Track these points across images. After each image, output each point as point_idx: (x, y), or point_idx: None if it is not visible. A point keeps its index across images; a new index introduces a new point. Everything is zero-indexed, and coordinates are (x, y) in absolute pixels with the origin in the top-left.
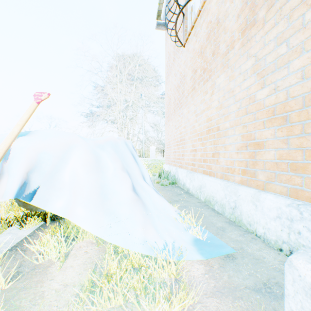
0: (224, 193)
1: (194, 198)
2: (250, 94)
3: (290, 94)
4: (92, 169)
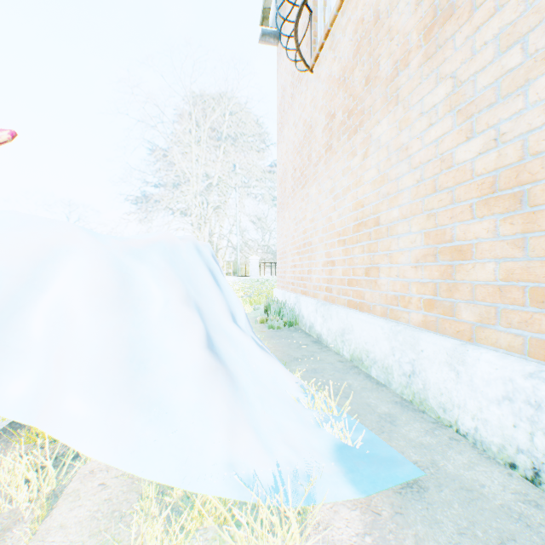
0: (391, 345)
1: (330, 354)
2: (443, 152)
3: (531, 147)
4: (108, 303)
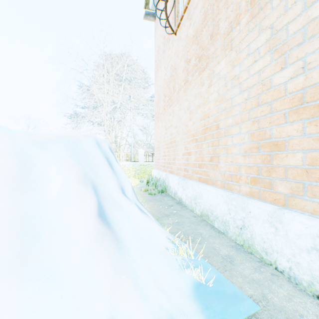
0: (228, 207)
1: (188, 211)
2: (264, 79)
3: None
4: (5, 186)
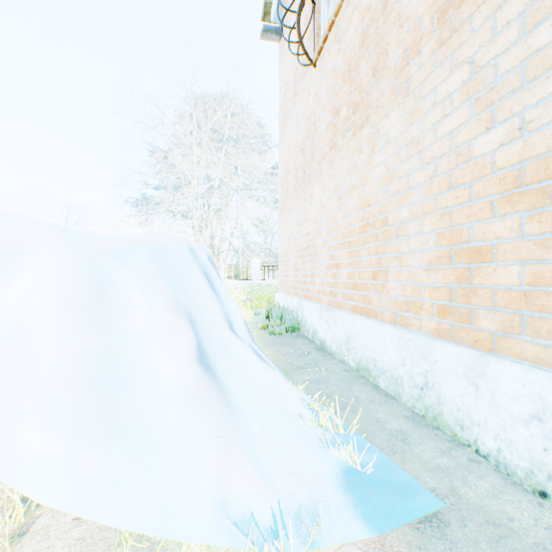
0: (401, 354)
1: (335, 362)
2: (459, 145)
3: None
4: (77, 313)
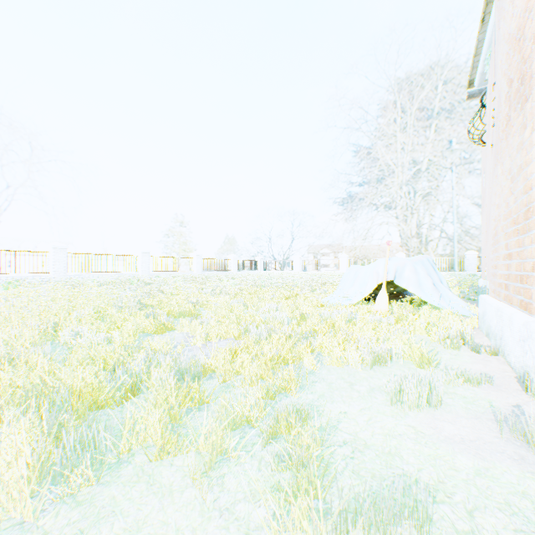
0: None
1: None
2: None
3: None
4: (413, 273)
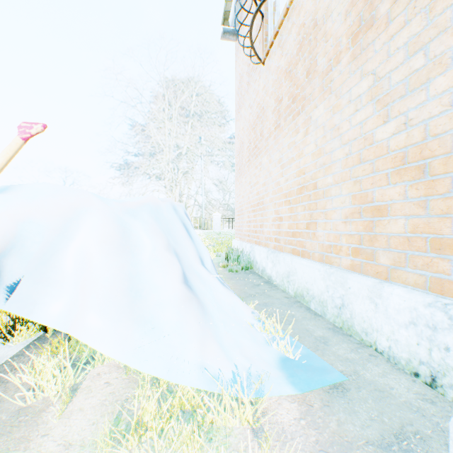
0: (325, 283)
1: (278, 292)
2: (366, 132)
3: (431, 131)
4: (114, 249)
